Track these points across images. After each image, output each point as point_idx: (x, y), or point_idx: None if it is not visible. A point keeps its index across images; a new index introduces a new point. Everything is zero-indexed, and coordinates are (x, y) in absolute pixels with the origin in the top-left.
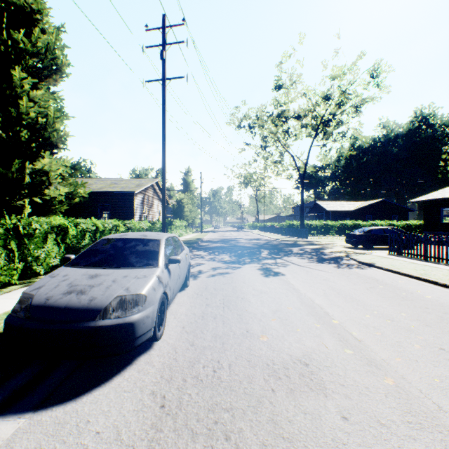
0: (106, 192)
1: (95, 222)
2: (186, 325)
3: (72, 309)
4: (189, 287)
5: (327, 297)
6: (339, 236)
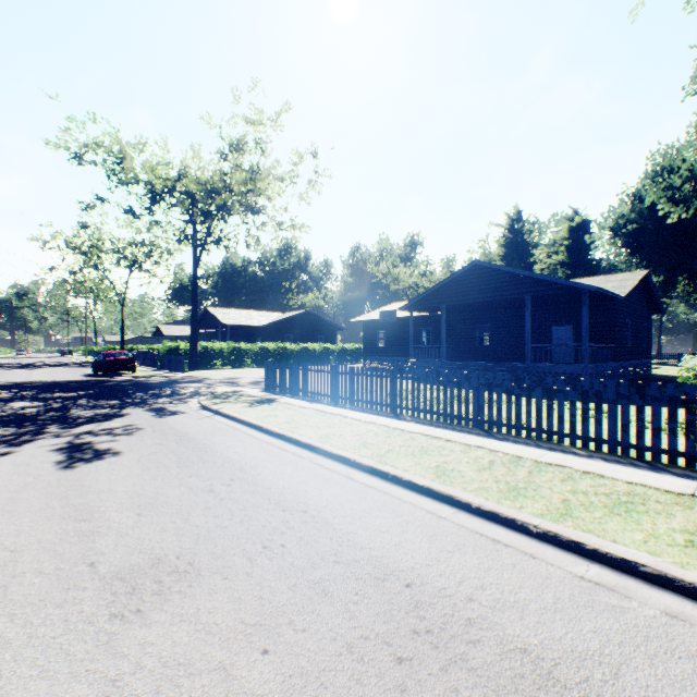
0: None
1: None
2: None
3: None
4: None
5: (44, 371)
6: None
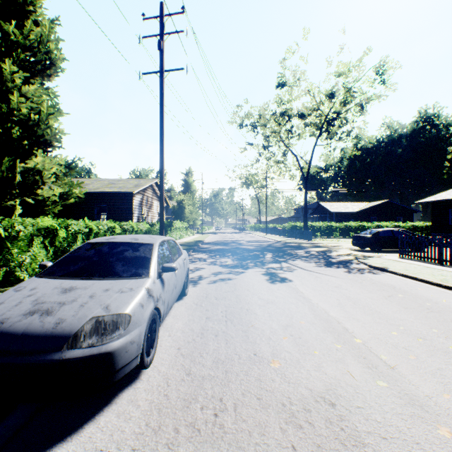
0: (102, 192)
1: (88, 223)
2: (183, 346)
3: (32, 335)
4: (188, 296)
5: (343, 309)
6: (344, 238)
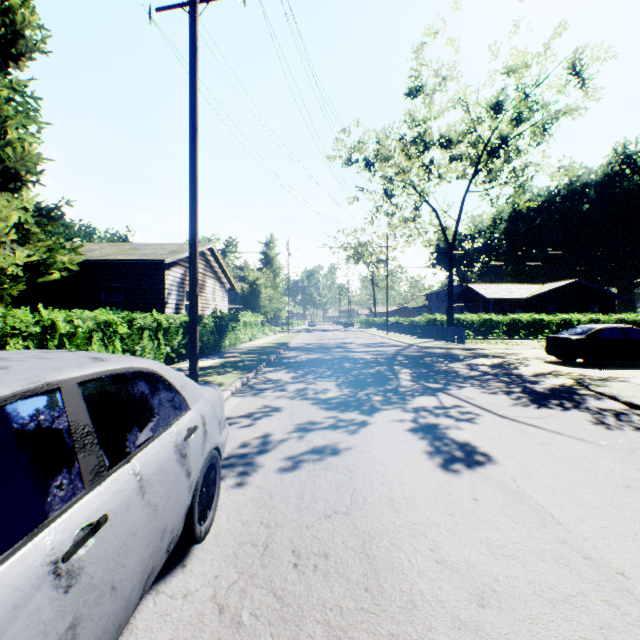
0: (112, 262)
1: (46, 314)
2: None
3: None
4: (208, 543)
5: None
6: (512, 339)
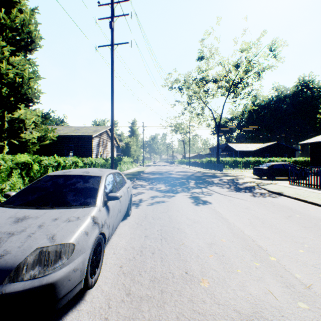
0: (70, 136)
1: (57, 159)
2: (124, 264)
3: None
4: (131, 216)
5: (254, 227)
6: (246, 169)
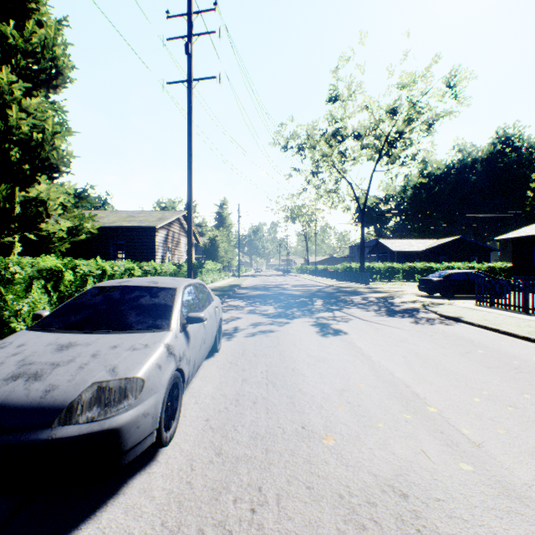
0: (119, 227)
1: (101, 263)
2: (212, 416)
3: (12, 407)
4: (220, 353)
5: (411, 368)
6: (408, 282)
